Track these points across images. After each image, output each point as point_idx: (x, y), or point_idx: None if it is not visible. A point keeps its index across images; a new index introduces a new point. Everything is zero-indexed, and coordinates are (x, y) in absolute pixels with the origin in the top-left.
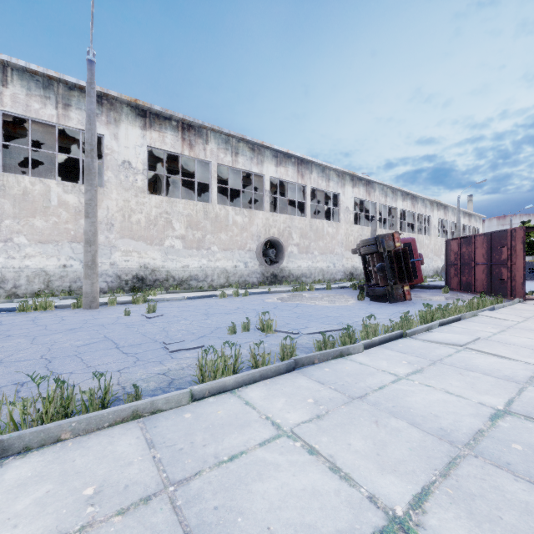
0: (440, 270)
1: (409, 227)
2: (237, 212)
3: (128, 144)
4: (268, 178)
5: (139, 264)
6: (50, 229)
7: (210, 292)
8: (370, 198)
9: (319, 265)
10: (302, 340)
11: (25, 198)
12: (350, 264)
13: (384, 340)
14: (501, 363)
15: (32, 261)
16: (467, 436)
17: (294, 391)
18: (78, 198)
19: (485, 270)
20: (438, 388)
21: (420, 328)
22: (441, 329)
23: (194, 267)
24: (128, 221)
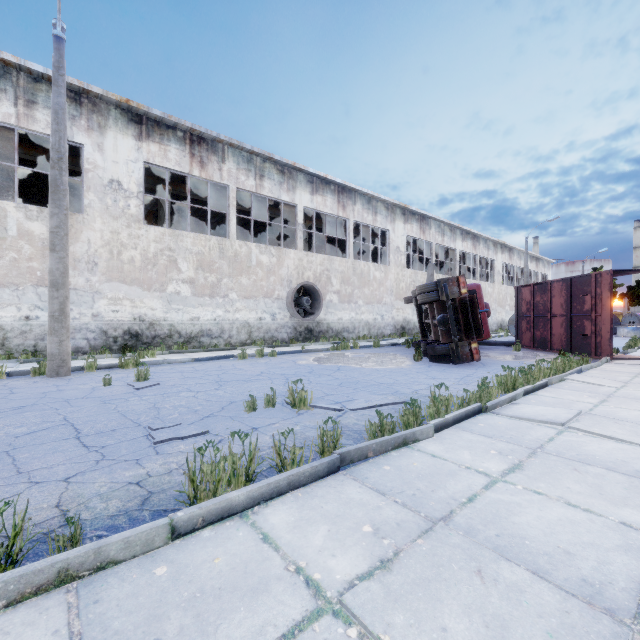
0: (504, 324)
1: (468, 273)
2: (262, 250)
3: (117, 158)
4: (301, 208)
5: (133, 316)
6: (6, 267)
7: (227, 351)
8: (425, 237)
9: (364, 318)
10: (348, 418)
11: None
12: (402, 317)
13: (459, 418)
14: (623, 450)
15: None
16: (631, 596)
17: (340, 511)
18: (46, 227)
19: (564, 323)
20: (553, 496)
21: (502, 399)
22: (528, 400)
23: (207, 319)
24: (117, 259)
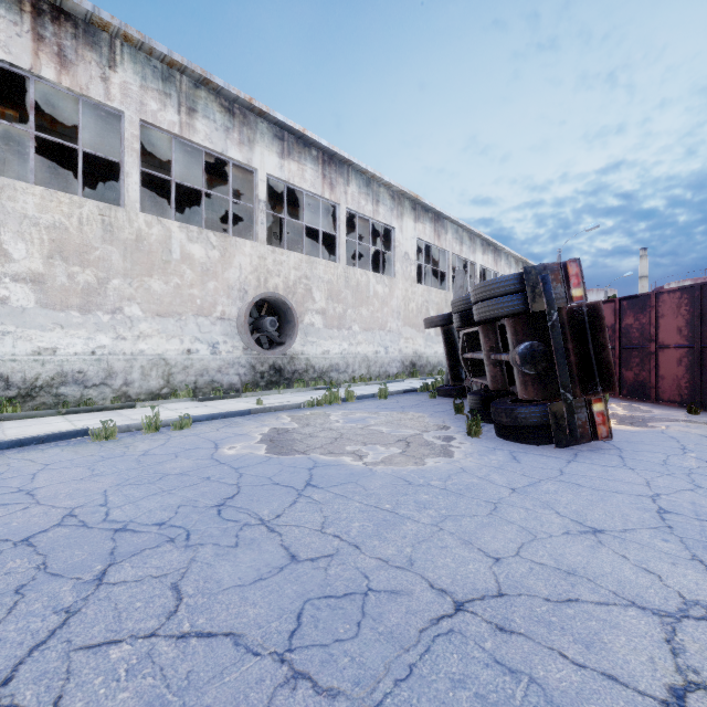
0: None
1: None
2: (192, 235)
3: None
4: (263, 176)
5: None
6: None
7: (109, 413)
8: (440, 244)
9: (361, 350)
10: None
11: None
12: (411, 349)
13: None
14: None
15: None
16: None
17: None
18: None
19: (684, 359)
20: None
21: None
22: None
23: (74, 353)
24: None
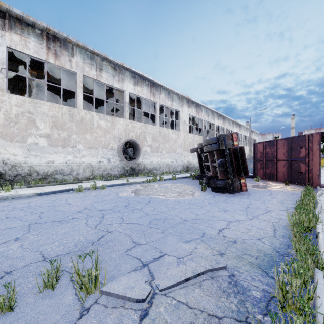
0: None
1: None
2: (101, 117)
3: None
4: (127, 93)
5: None
6: None
7: (73, 184)
8: (199, 116)
9: (165, 161)
10: None
11: None
12: (187, 160)
13: None
14: None
15: None
16: None
17: None
18: None
19: (285, 165)
20: None
21: None
22: None
23: (60, 162)
24: None
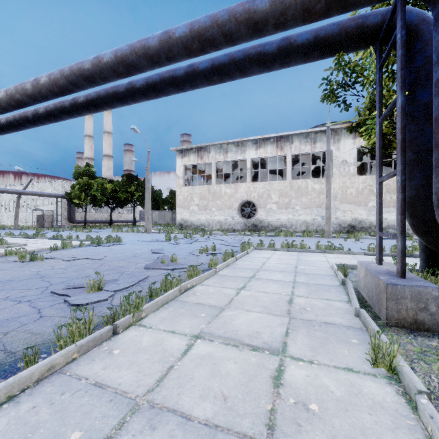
0: None
1: None
2: None
3: (344, 151)
4: None
5: (351, 218)
6: (308, 202)
7: None
8: None
9: None
10: None
11: (299, 190)
12: None
13: None
14: None
15: (301, 217)
16: None
17: None
18: (319, 185)
19: None
20: None
21: None
22: None
23: (391, 219)
24: (344, 194)
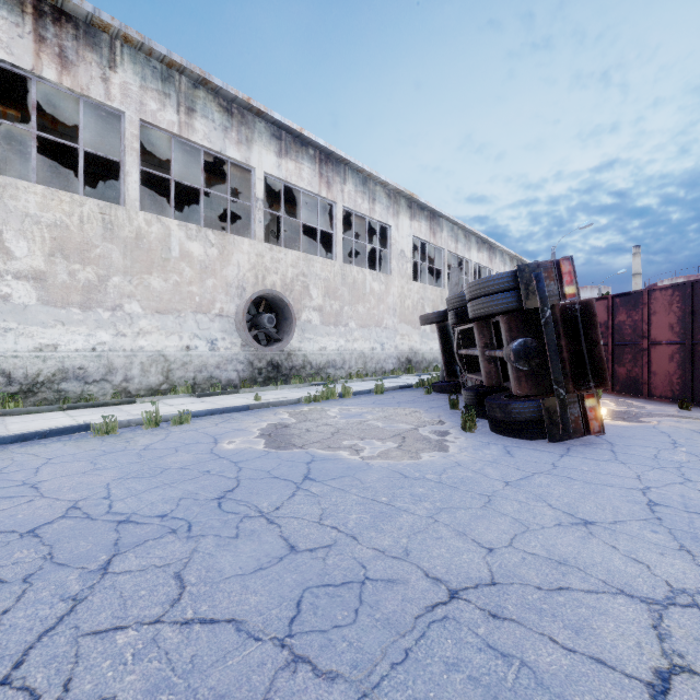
0: None
1: None
2: (191, 233)
3: None
4: (261, 175)
5: None
6: None
7: (109, 409)
8: (436, 241)
9: (357, 347)
10: None
11: None
12: (407, 345)
13: None
14: None
15: None
16: None
17: None
18: None
19: (676, 355)
20: None
21: None
22: None
23: (75, 349)
24: None
